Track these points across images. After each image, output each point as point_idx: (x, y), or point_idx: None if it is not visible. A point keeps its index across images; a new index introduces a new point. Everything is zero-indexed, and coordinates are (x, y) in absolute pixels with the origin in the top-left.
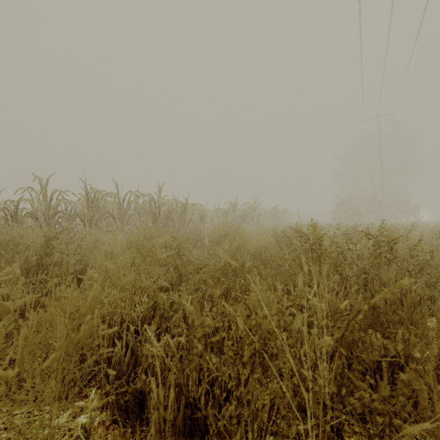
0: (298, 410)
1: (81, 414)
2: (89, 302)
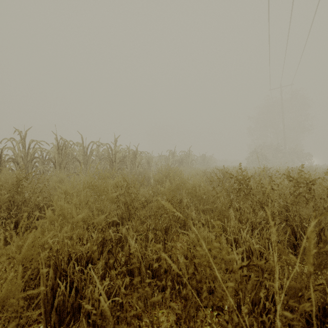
0: None
1: None
2: (26, 248)
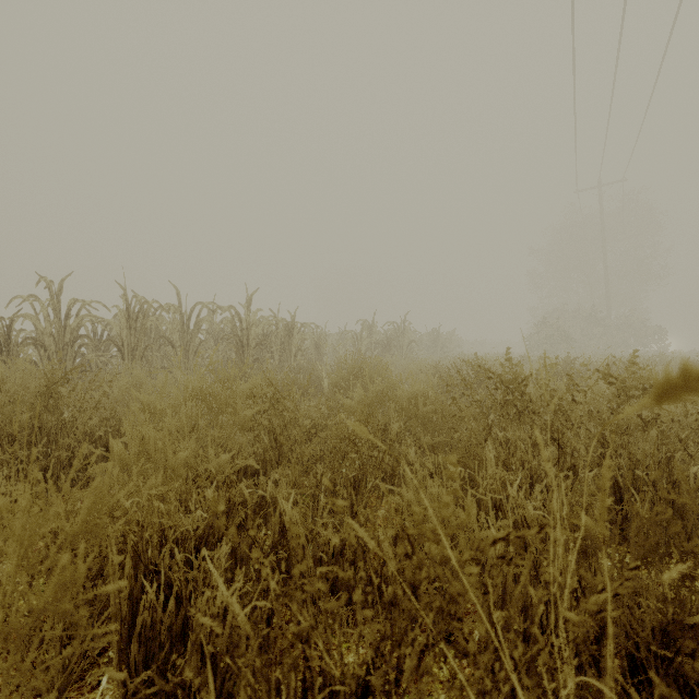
0: None
1: None
2: (84, 514)
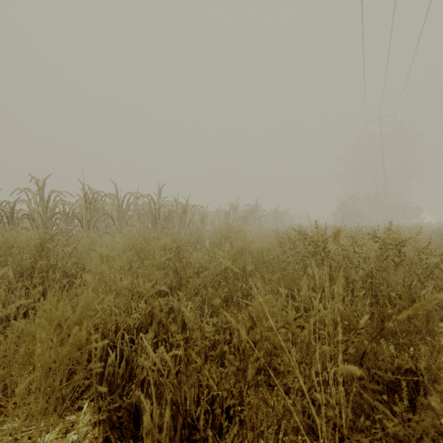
0: (308, 433)
1: (72, 429)
2: (79, 310)
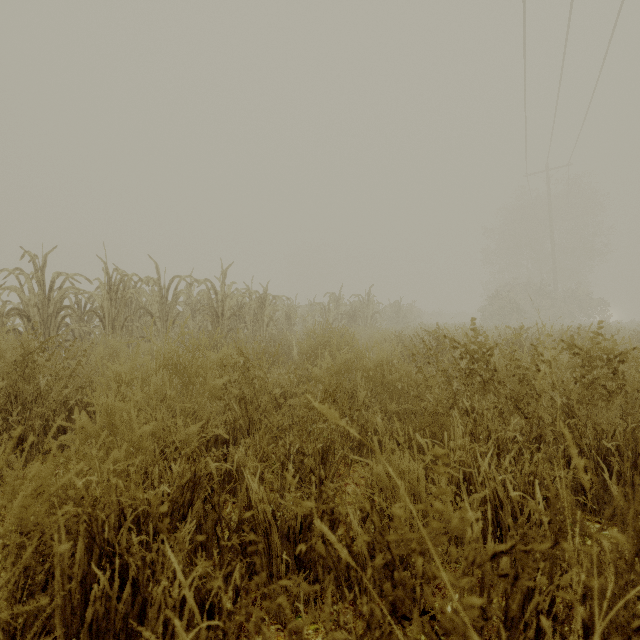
0: None
1: None
2: (21, 503)
